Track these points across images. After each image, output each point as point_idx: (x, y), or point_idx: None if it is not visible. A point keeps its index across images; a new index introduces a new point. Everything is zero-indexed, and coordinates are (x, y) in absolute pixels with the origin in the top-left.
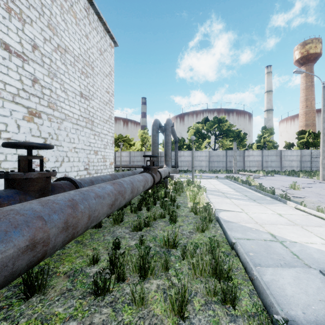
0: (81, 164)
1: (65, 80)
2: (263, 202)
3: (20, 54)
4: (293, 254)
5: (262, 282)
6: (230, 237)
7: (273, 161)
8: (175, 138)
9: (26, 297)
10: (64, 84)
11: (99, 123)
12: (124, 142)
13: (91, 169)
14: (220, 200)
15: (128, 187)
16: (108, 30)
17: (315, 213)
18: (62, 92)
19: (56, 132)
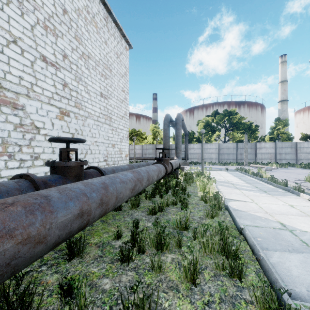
0: (101, 156)
1: (88, 83)
2: (274, 193)
3: (53, 63)
4: (302, 242)
5: (268, 262)
6: (239, 224)
7: (287, 153)
8: (185, 131)
9: (69, 258)
10: (88, 86)
11: (116, 119)
12: (137, 136)
13: (109, 160)
14: (229, 191)
15: (145, 175)
16: (124, 34)
17: None
18: (86, 93)
19: (81, 128)
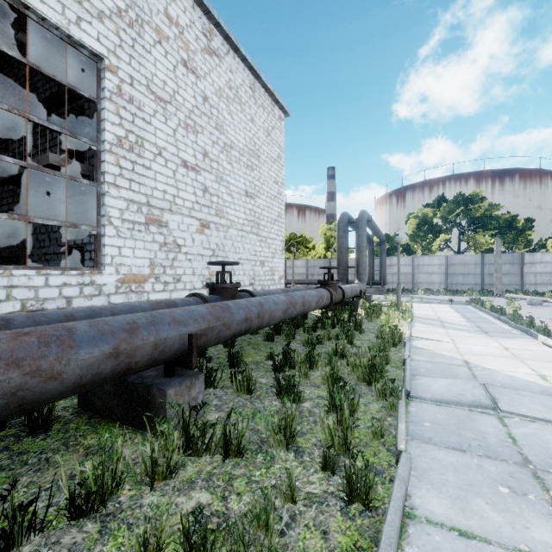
0: (246, 278)
1: (231, 181)
2: (498, 335)
3: (194, 167)
4: (471, 375)
5: (408, 378)
6: (404, 355)
7: None
8: (379, 236)
9: (230, 366)
10: (230, 186)
11: (266, 225)
12: (298, 245)
13: (256, 284)
14: (428, 330)
15: (299, 300)
16: (277, 100)
17: None
18: (228, 195)
19: (222, 242)
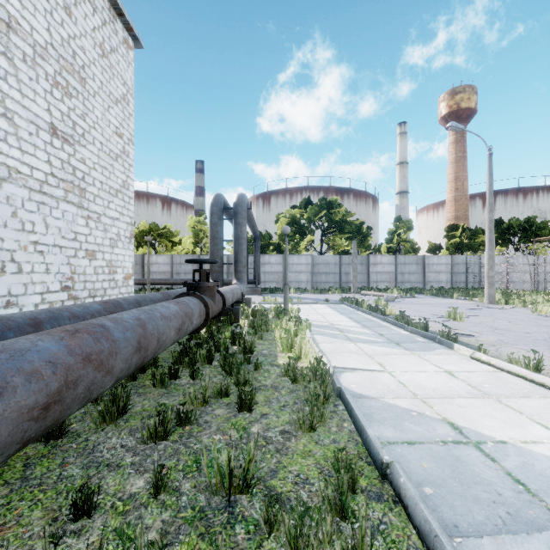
0: (53, 278)
1: (9, 92)
2: (413, 347)
3: None
4: (514, 481)
5: None
6: (377, 448)
7: (412, 272)
8: (254, 231)
9: None
10: (6, 100)
11: (98, 194)
12: (160, 238)
13: (78, 288)
14: (337, 347)
15: (127, 338)
16: (120, 10)
17: (510, 367)
18: None
19: None
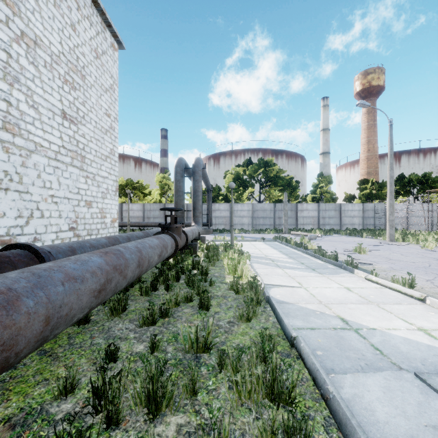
0: (64, 221)
1: (36, 89)
2: (325, 271)
3: None
4: (374, 349)
5: (343, 404)
6: (289, 329)
7: (331, 217)
8: (207, 185)
9: None
10: (34, 96)
11: (94, 159)
12: (135, 190)
13: (80, 229)
14: (269, 271)
15: (133, 258)
16: (108, 23)
17: (391, 284)
18: (29, 107)
19: (18, 171)
